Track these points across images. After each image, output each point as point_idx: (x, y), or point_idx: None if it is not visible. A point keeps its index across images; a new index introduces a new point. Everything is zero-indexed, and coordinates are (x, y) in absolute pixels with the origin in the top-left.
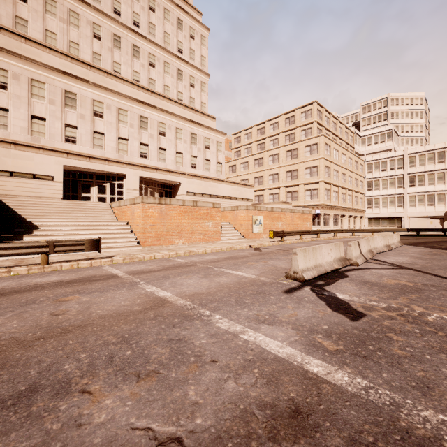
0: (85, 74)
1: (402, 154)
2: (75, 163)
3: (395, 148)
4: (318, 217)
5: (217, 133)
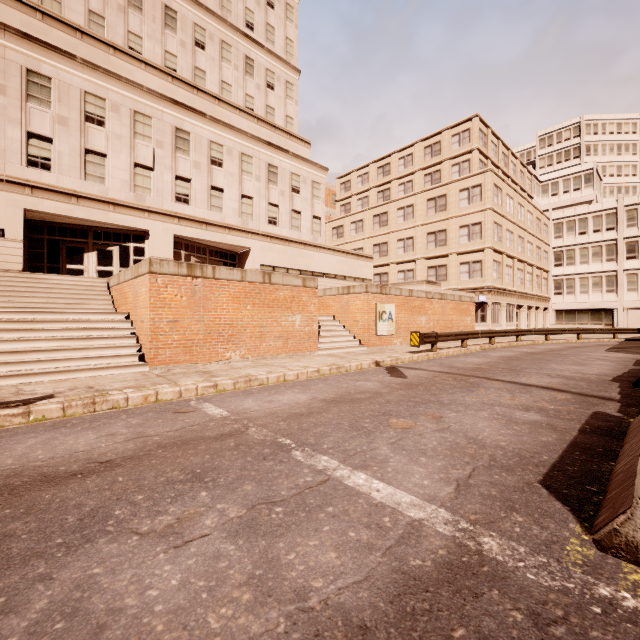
0: (72, 46)
1: (615, 205)
2: (47, 207)
3: (598, 199)
4: (482, 308)
5: (313, 166)
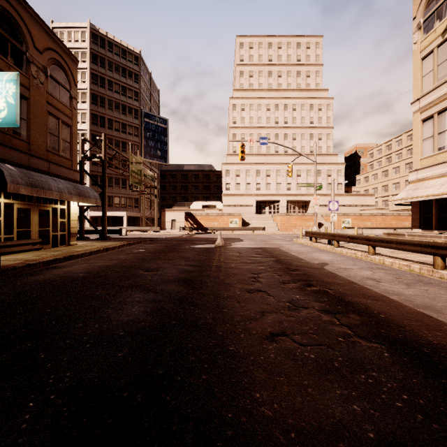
0: (263, 159)
1: None
2: (259, 198)
3: None
4: None
5: (337, 164)
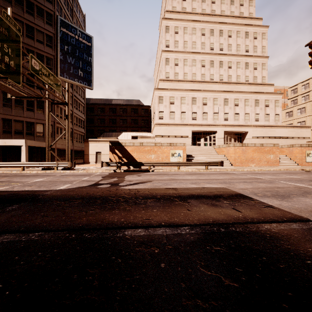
0: (199, 86)
1: None
2: (195, 129)
3: None
4: None
5: (275, 94)
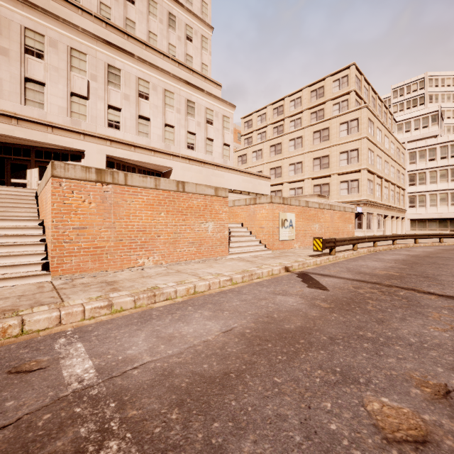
0: None
1: None
2: None
3: (441, 134)
4: (358, 218)
5: (223, 103)
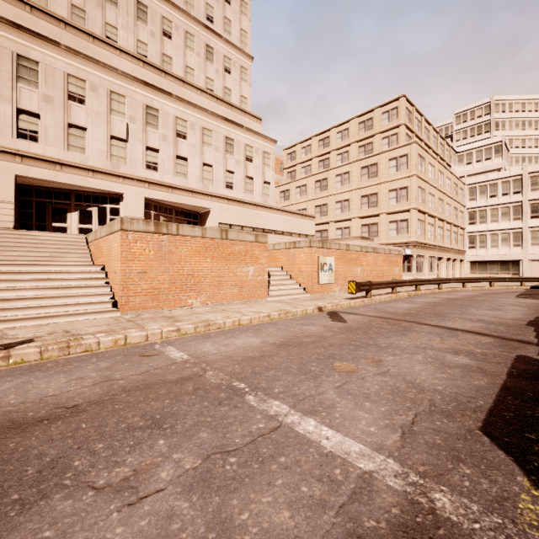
0: (56, 35)
1: (520, 172)
2: (35, 173)
3: (506, 167)
4: (408, 260)
5: (264, 139)
